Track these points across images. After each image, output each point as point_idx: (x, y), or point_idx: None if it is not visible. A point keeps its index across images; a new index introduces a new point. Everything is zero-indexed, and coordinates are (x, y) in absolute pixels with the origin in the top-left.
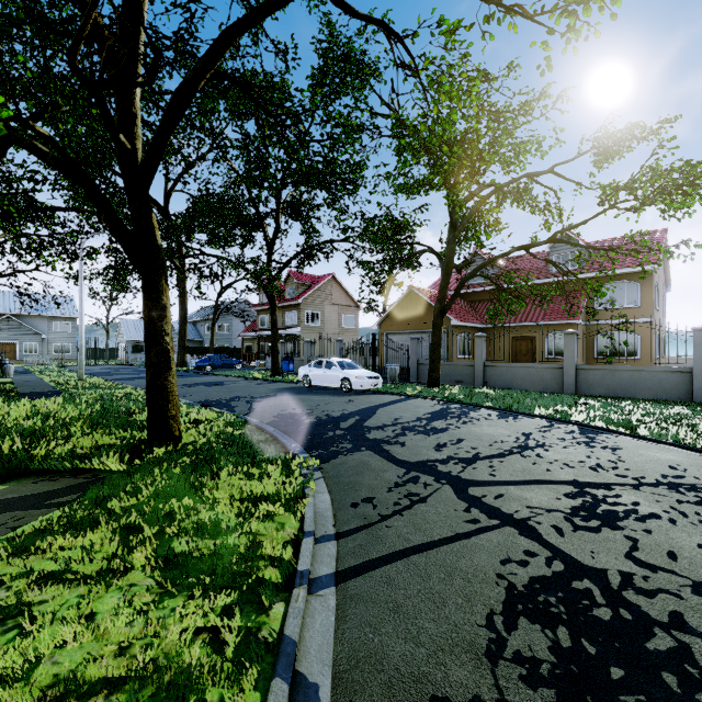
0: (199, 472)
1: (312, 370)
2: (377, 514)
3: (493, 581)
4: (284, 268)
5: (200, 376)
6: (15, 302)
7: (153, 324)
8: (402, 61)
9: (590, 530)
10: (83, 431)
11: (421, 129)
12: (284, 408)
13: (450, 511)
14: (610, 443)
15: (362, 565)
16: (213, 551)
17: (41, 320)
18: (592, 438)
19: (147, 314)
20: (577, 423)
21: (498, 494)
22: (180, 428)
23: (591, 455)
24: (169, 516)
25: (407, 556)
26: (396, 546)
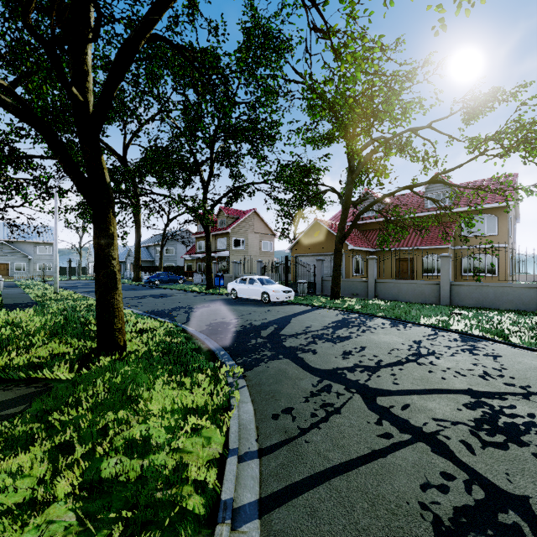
0: (137, 382)
1: (238, 285)
2: (297, 427)
3: (417, 513)
4: (216, 204)
5: (150, 289)
6: (8, 231)
7: (101, 250)
8: (314, 25)
9: (498, 446)
10: (44, 341)
11: (330, 86)
12: (215, 317)
13: (363, 424)
14: (490, 351)
15: (285, 490)
16: (140, 473)
17: (28, 245)
18: (473, 345)
19: (96, 241)
20: (457, 332)
21: (404, 404)
22: (125, 338)
23: (477, 363)
24: (104, 430)
25: (328, 479)
26: (317, 466)
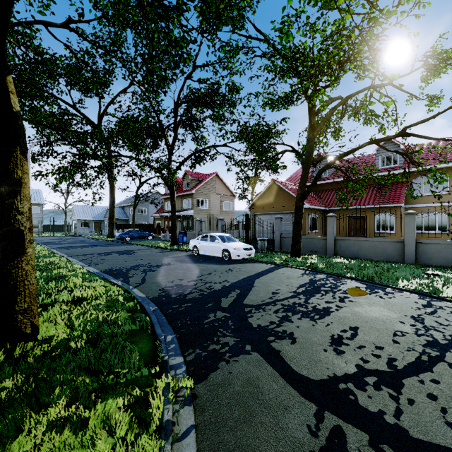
0: None
1: (199, 242)
2: None
3: None
4: (180, 166)
5: (119, 245)
6: None
7: (0, 200)
8: None
9: None
10: None
11: None
12: (172, 279)
13: None
14: None
15: None
16: None
17: None
18: None
19: None
20: None
21: None
22: (36, 321)
23: None
24: None
25: None
26: None
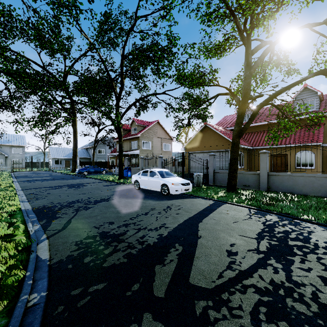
0: None
1: (140, 177)
2: None
3: None
4: (126, 111)
5: (76, 179)
6: None
7: None
8: None
9: None
10: None
11: None
12: (101, 222)
13: None
14: None
15: None
16: None
17: (6, 147)
18: None
19: None
20: None
21: None
22: None
23: None
24: None
25: None
26: None
